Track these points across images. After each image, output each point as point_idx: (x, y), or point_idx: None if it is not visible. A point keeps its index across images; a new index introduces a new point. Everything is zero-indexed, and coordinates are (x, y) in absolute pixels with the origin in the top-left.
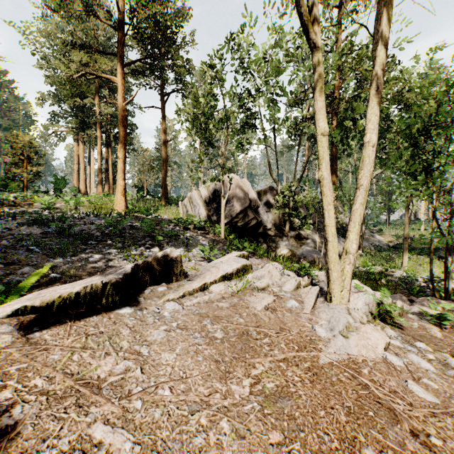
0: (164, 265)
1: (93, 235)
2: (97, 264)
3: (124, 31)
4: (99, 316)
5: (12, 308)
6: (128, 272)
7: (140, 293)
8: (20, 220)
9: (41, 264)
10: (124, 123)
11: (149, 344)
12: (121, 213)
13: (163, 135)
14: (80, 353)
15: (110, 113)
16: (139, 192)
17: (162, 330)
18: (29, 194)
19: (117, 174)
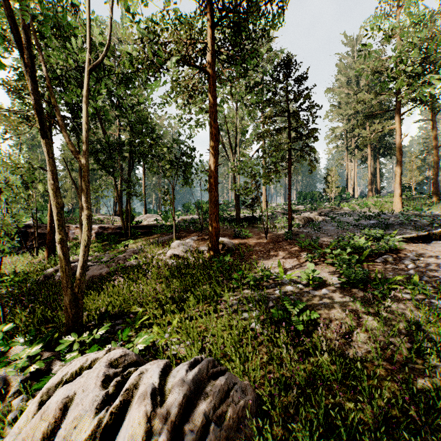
0: (440, 234)
1: (393, 224)
2: (406, 234)
3: (400, 92)
4: (418, 244)
5: (399, 236)
6: (426, 234)
7: (430, 242)
8: (352, 217)
9: (385, 232)
10: (400, 152)
11: (436, 249)
12: (402, 212)
13: (433, 142)
14: (417, 247)
15: (380, 136)
16: (404, 190)
17: (440, 248)
18: (337, 203)
19: (395, 186)
